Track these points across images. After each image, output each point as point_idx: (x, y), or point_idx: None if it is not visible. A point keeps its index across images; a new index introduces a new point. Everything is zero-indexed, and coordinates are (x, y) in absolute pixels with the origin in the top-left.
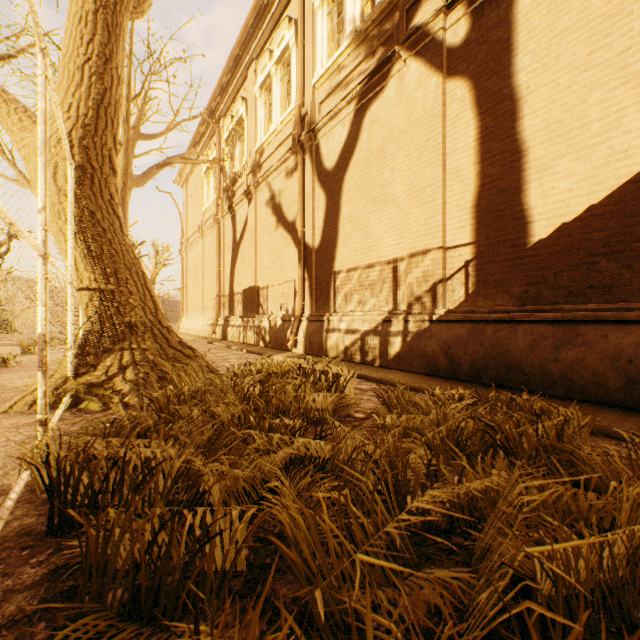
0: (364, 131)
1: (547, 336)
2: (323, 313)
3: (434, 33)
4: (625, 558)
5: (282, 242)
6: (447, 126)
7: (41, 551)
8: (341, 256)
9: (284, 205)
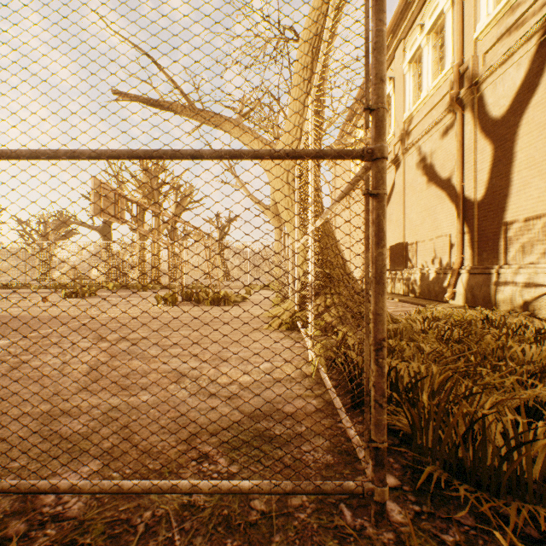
0: None
1: None
2: (489, 266)
3: None
4: None
5: (434, 199)
6: None
7: (355, 416)
8: (515, 205)
9: (436, 164)
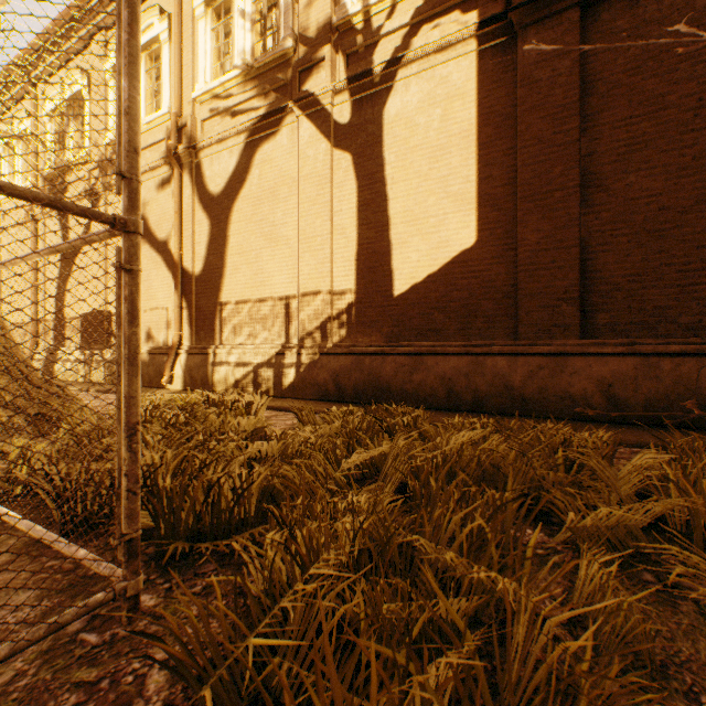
0: (256, 167)
1: (405, 364)
2: (208, 345)
3: (324, 105)
4: (442, 462)
5: (149, 262)
6: (335, 188)
7: None
8: (229, 287)
9: (152, 219)
